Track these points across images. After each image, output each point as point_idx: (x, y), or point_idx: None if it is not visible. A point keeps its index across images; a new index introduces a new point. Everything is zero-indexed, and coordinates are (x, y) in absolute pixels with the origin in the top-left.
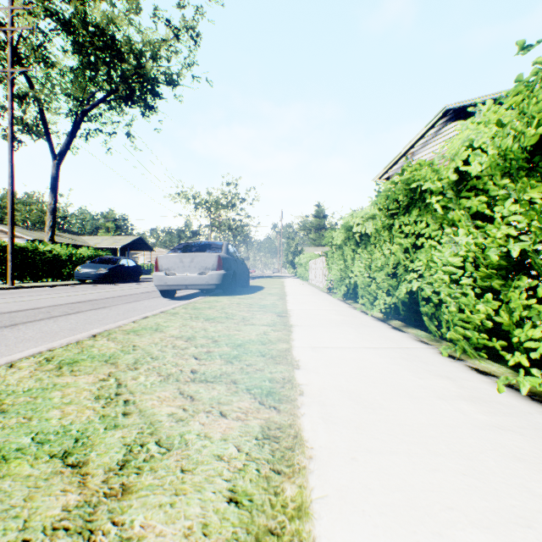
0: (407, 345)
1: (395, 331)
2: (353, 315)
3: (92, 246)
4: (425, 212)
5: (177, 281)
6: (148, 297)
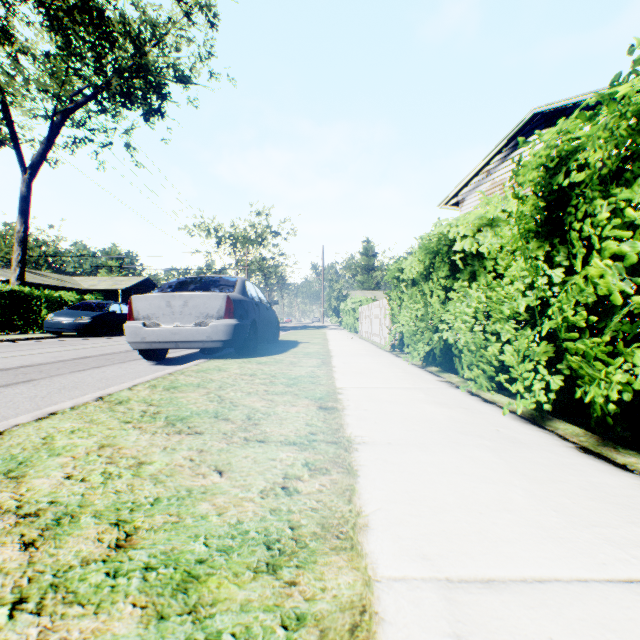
0: None
1: (606, 466)
2: (462, 404)
3: (86, 289)
4: None
5: (161, 336)
6: (124, 360)
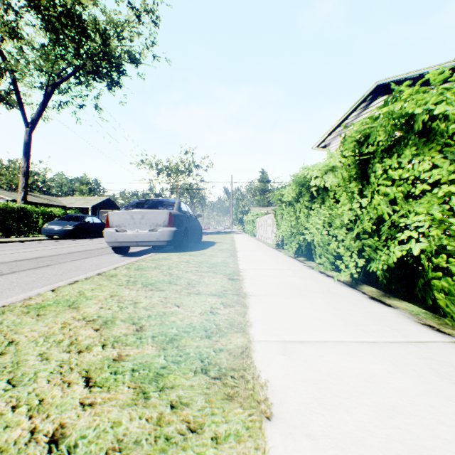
0: (416, 335)
1: (379, 305)
2: (313, 277)
3: (66, 206)
4: (426, 149)
5: (127, 238)
6: (101, 253)
